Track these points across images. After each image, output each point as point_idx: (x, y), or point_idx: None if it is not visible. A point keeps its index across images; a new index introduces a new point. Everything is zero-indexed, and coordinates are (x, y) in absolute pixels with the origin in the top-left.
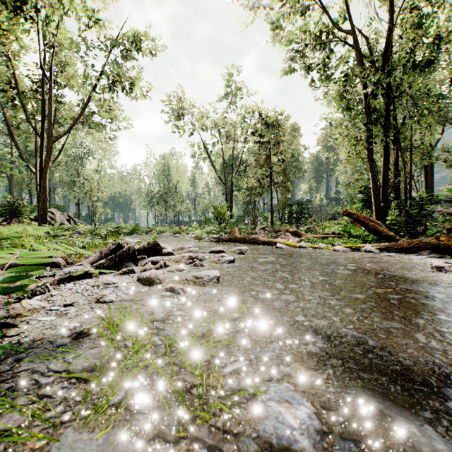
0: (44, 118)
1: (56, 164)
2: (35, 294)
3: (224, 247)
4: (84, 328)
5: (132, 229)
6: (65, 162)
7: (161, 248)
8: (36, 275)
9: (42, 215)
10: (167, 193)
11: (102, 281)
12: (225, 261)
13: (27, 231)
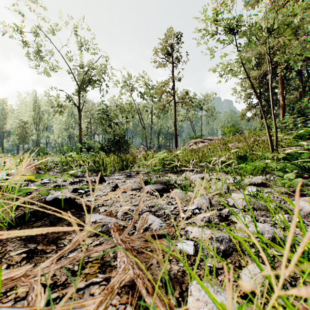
0: None
1: None
2: None
3: None
4: None
5: None
6: None
7: None
8: None
9: None
10: None
11: None
12: None
13: None
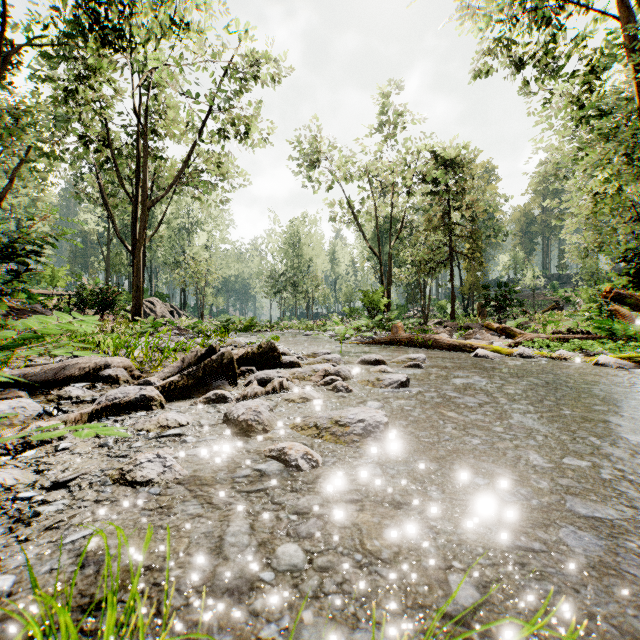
0: (138, 177)
1: (159, 241)
2: (30, 446)
3: (382, 353)
4: (1, 615)
5: (247, 324)
6: (168, 238)
7: (279, 354)
8: (72, 399)
9: (135, 305)
10: (297, 273)
11: (156, 421)
12: (391, 383)
13: (65, 325)
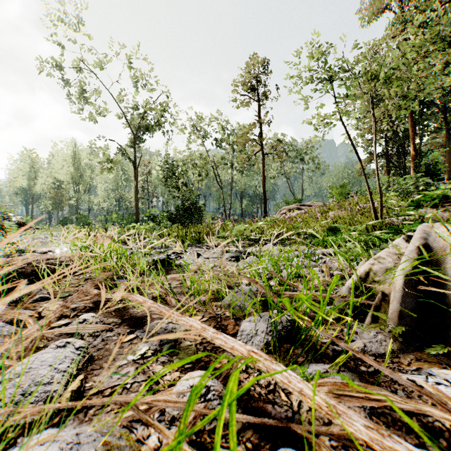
0: None
1: None
2: None
3: None
4: None
5: None
6: None
7: None
8: None
9: None
10: None
11: None
12: None
13: None
